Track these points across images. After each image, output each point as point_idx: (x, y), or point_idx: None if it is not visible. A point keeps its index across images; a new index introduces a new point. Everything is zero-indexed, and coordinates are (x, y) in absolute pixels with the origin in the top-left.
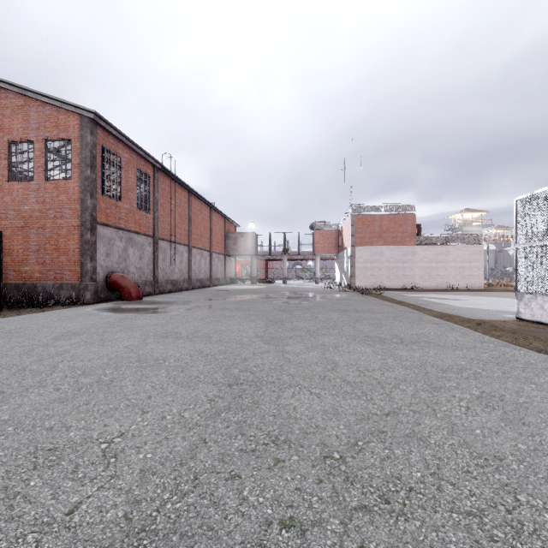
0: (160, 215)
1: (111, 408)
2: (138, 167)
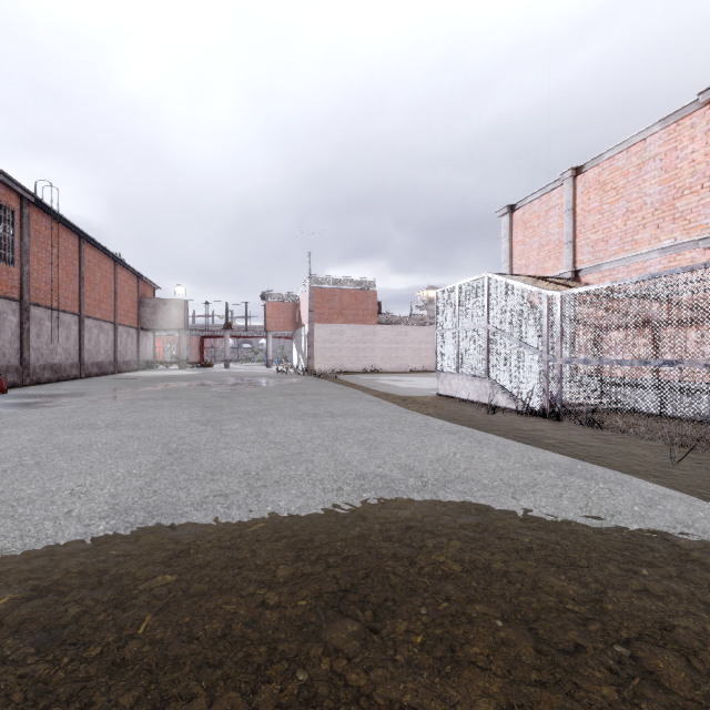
0: (32, 269)
1: (56, 477)
2: None
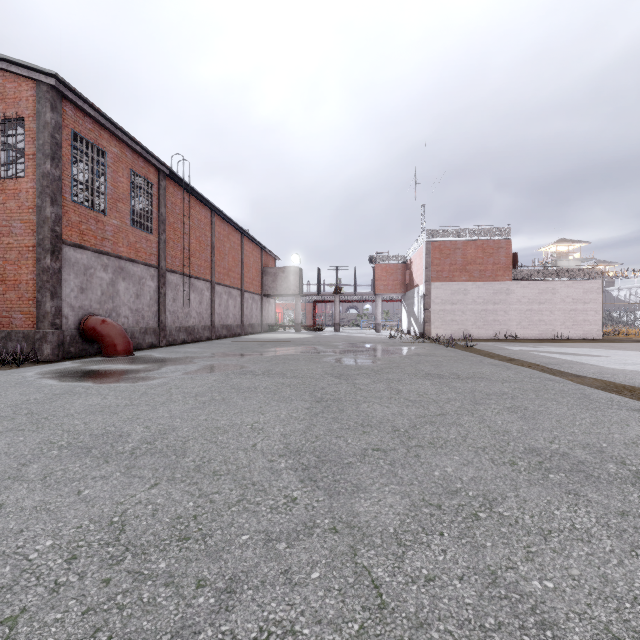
0: (169, 238)
1: None
2: (133, 169)
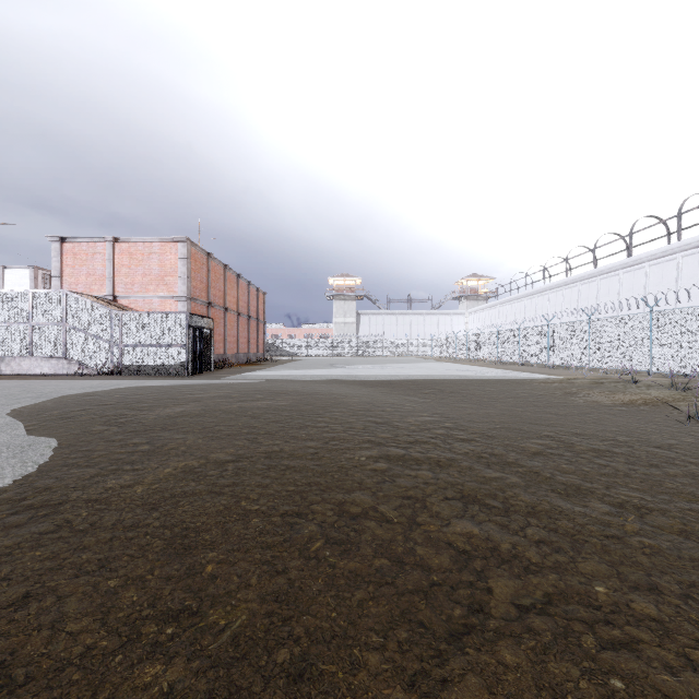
0: None
1: None
2: None
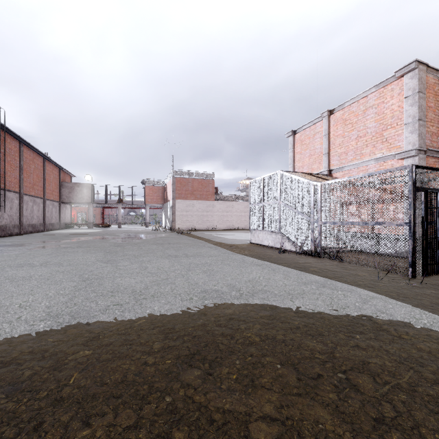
0: None
1: (8, 296)
2: None
